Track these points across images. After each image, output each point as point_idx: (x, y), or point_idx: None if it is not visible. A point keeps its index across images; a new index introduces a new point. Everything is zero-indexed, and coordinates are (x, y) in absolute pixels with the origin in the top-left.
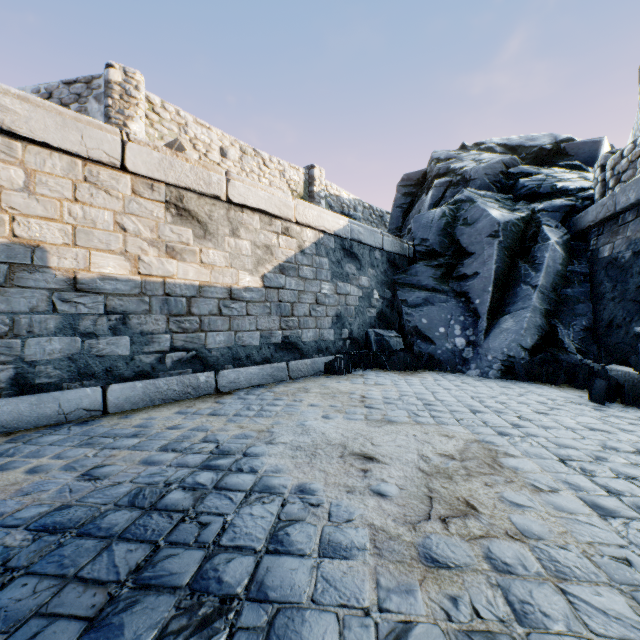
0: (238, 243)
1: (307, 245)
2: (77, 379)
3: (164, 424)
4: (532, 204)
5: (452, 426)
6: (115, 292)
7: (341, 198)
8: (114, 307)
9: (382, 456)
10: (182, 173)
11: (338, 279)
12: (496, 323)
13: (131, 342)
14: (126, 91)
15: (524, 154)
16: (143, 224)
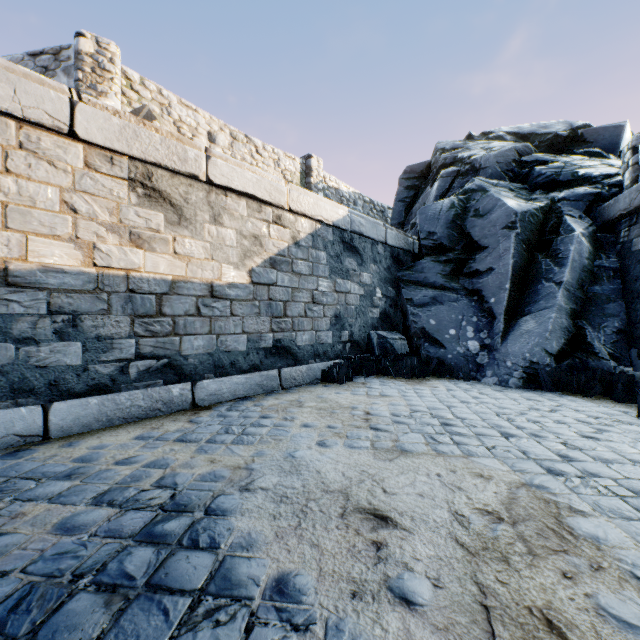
0: (221, 232)
1: (302, 236)
2: (9, 396)
3: (114, 456)
4: (551, 193)
5: (484, 459)
6: (62, 287)
7: (340, 191)
8: (60, 306)
9: (400, 514)
10: (150, 145)
11: (337, 275)
12: (515, 324)
13: (84, 349)
14: (99, 64)
15: (537, 142)
16: (100, 205)
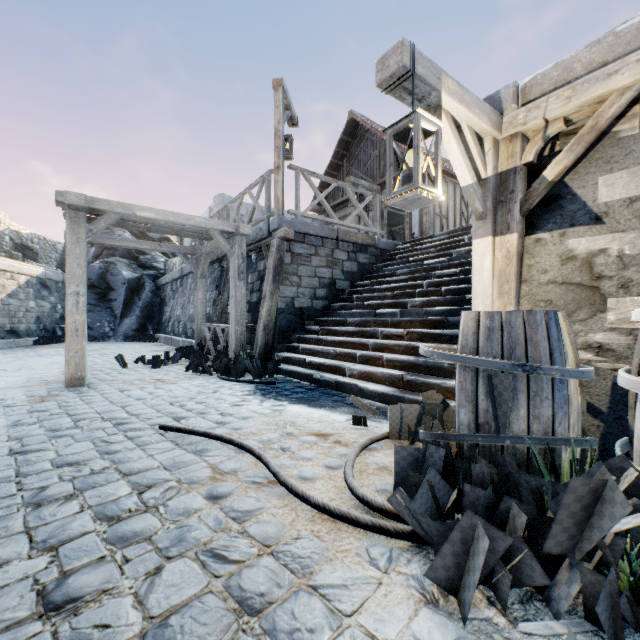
0: None
1: (23, 283)
2: None
3: None
4: (144, 271)
5: (98, 347)
6: None
7: (21, 233)
8: None
9: None
10: None
11: (39, 299)
12: (124, 321)
13: None
14: None
15: (147, 239)
16: None
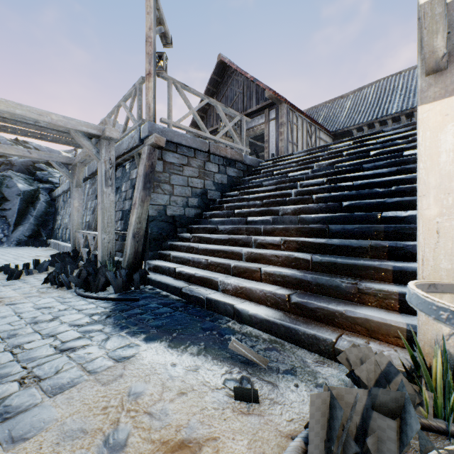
0: None
1: None
2: None
3: None
4: (40, 184)
5: None
6: None
7: None
8: None
9: None
10: None
11: None
12: (17, 228)
13: None
14: None
15: None
16: None
